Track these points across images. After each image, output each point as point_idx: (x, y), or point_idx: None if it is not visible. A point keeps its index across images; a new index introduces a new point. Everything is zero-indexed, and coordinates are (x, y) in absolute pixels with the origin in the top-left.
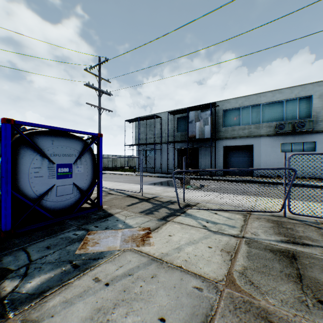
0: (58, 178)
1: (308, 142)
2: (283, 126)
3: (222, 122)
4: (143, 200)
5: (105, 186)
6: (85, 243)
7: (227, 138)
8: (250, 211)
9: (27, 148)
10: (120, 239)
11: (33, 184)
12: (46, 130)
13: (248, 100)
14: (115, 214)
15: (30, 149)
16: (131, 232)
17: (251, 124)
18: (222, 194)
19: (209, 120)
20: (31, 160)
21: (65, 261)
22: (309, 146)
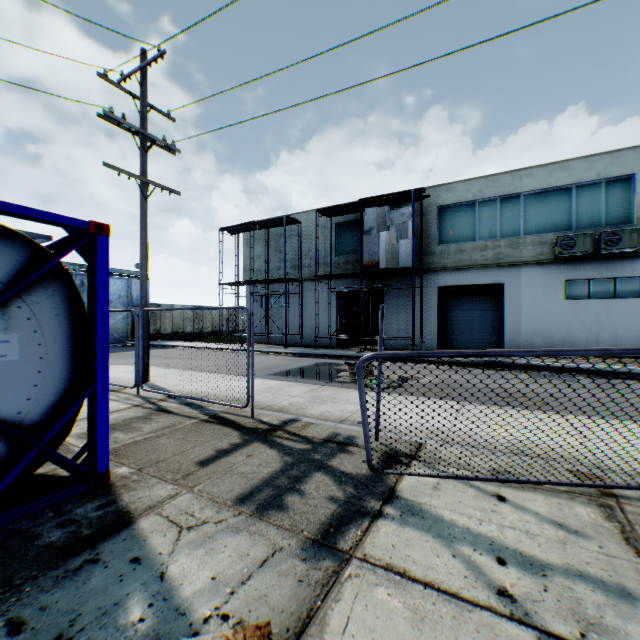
0: None
1: (625, 278)
2: (573, 243)
3: (437, 233)
4: (254, 434)
5: (157, 385)
6: None
7: (447, 268)
8: (612, 485)
9: None
10: None
11: None
12: None
13: (493, 184)
14: (144, 514)
15: None
16: None
17: (499, 239)
18: (470, 407)
19: (410, 228)
20: None
21: None
22: (627, 285)
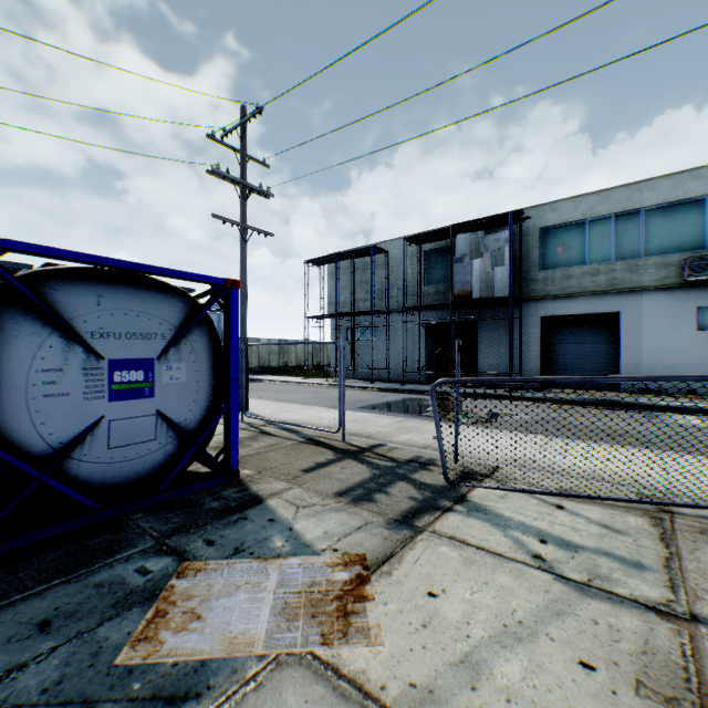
0: (114, 398)
1: None
2: (706, 264)
3: (539, 258)
4: (346, 453)
5: (255, 414)
6: (161, 610)
7: (550, 296)
8: (669, 503)
9: (22, 316)
10: (271, 601)
11: (40, 416)
12: (81, 267)
13: (605, 200)
14: (270, 497)
15: (31, 317)
16: (309, 573)
17: (613, 262)
18: (557, 441)
19: (506, 254)
20: (35, 350)
21: (71, 704)
22: None
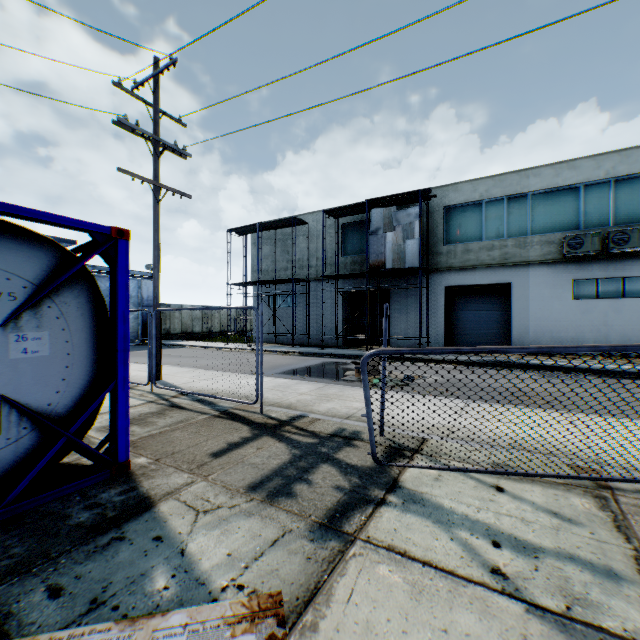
0: None
1: (634, 277)
2: (581, 242)
3: (443, 233)
4: (264, 429)
5: (169, 383)
6: None
7: (453, 268)
8: (608, 478)
9: None
10: None
11: None
12: None
13: (499, 184)
14: (163, 499)
15: None
16: None
17: (506, 238)
18: (474, 405)
19: (416, 229)
20: None
21: None
22: (636, 285)
